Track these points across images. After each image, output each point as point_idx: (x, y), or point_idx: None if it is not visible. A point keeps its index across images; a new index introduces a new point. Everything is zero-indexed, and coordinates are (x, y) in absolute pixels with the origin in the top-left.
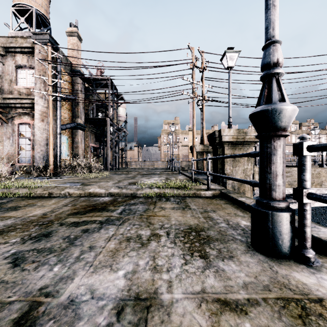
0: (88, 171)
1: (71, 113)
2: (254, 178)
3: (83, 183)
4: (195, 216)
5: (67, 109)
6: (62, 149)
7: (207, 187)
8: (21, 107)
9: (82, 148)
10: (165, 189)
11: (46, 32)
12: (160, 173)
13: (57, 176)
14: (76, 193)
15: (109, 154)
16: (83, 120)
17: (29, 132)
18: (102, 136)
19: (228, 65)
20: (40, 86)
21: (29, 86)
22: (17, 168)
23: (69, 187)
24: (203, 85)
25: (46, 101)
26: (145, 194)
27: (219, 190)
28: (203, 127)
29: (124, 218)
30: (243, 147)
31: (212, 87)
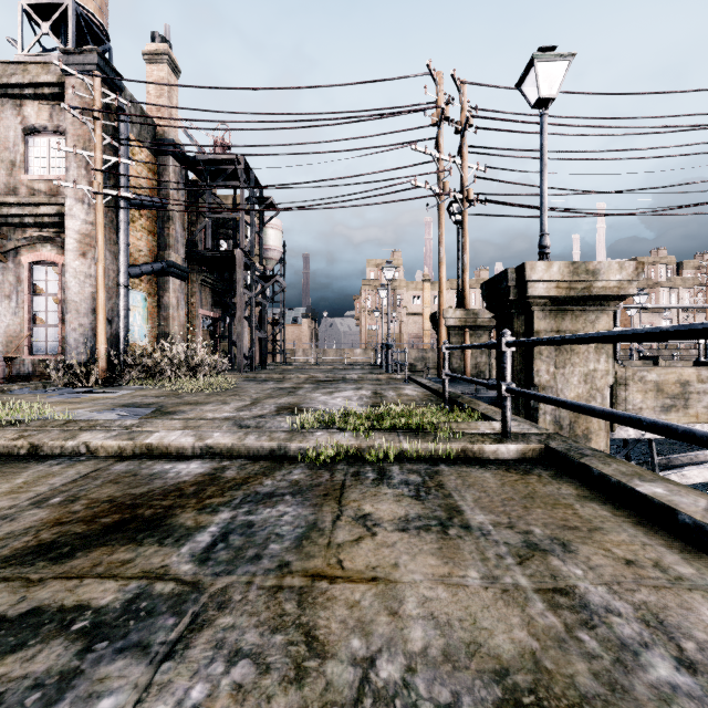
0: (189, 373)
1: (154, 240)
2: (613, 397)
3: (159, 408)
4: (502, 582)
5: (145, 230)
6: (131, 323)
7: (502, 431)
8: (35, 224)
9: (179, 320)
10: (374, 437)
11: (91, 48)
12: (358, 380)
13: (114, 385)
14: (109, 447)
15: (241, 334)
16: (181, 256)
17: (54, 282)
18: (229, 292)
19: (539, 94)
20: (77, 173)
21: (54, 176)
22: (28, 367)
23: (101, 426)
24: (464, 163)
25: (92, 210)
26: (311, 454)
27: (540, 442)
28: (464, 268)
29: (209, 592)
30: (585, 314)
31: (485, 170)
